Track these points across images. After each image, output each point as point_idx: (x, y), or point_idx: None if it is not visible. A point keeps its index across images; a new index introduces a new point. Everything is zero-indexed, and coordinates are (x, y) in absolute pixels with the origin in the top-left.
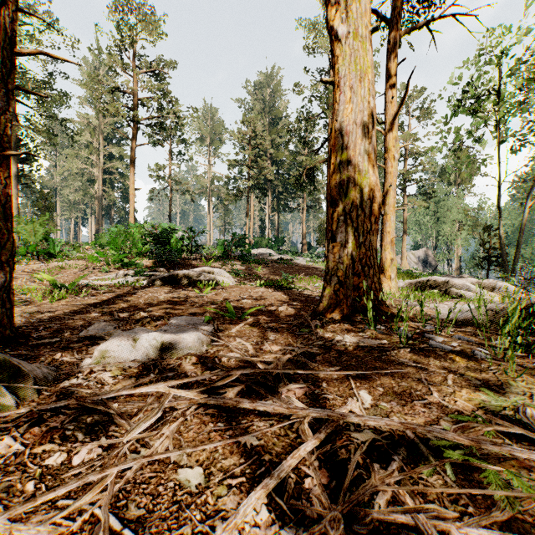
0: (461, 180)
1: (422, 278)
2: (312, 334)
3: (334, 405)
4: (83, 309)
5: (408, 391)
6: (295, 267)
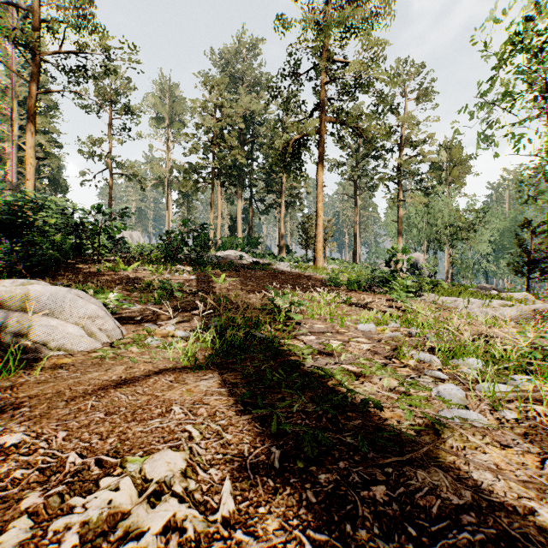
0: (453, 178)
1: None
2: None
3: None
4: None
5: None
6: (280, 276)
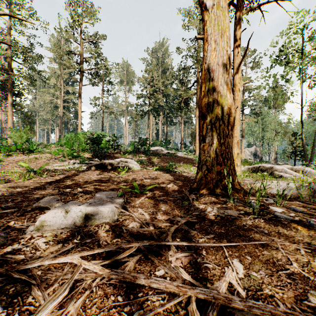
0: (277, 105)
1: (256, 165)
2: (190, 206)
3: (214, 275)
4: (41, 186)
5: (271, 260)
6: (177, 158)
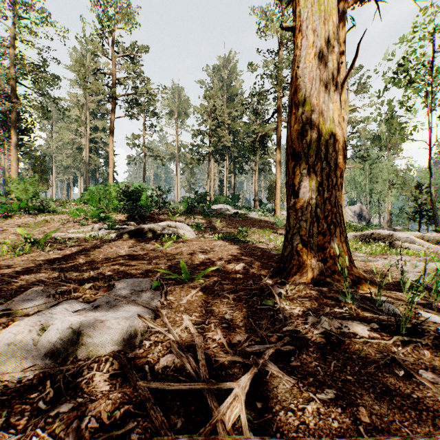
0: (391, 145)
1: (366, 231)
2: (277, 310)
3: None
4: (33, 268)
5: None
6: (249, 221)
